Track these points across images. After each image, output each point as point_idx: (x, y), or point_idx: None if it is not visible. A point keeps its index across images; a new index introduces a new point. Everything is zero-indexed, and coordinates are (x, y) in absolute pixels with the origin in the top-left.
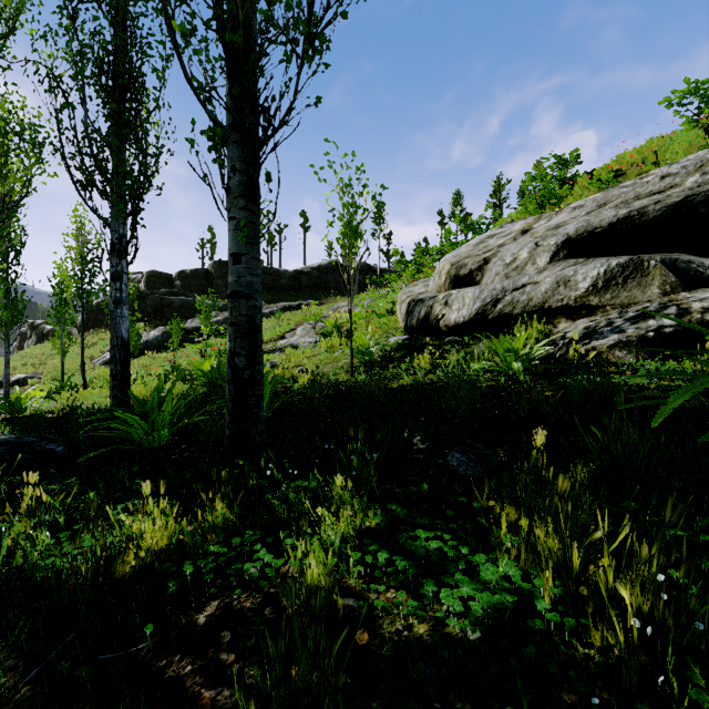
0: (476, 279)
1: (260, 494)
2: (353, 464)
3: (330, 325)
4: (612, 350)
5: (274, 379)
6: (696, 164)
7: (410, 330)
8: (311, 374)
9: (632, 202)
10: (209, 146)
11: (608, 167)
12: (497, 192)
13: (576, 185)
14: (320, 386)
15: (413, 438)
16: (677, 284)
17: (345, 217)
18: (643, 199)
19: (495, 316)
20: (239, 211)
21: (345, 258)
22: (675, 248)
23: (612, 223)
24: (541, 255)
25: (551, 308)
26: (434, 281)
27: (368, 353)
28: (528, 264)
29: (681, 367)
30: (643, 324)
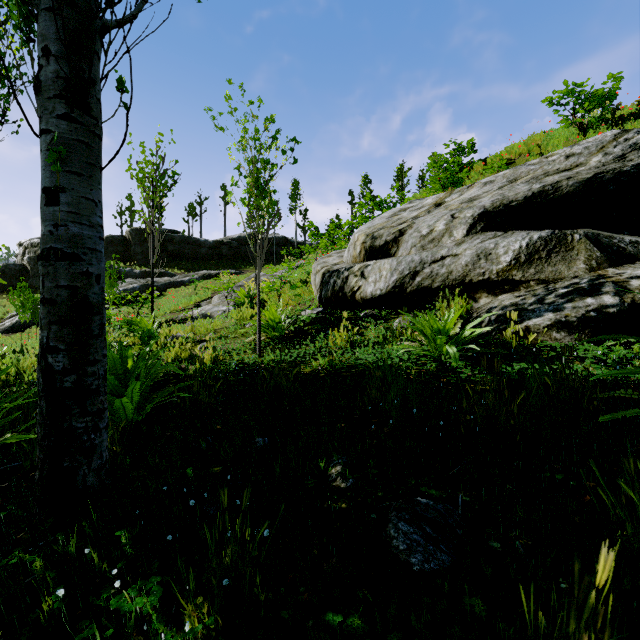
0: (392, 251)
1: (56, 618)
2: (226, 563)
3: (243, 295)
4: (548, 331)
5: (153, 367)
6: (597, 145)
7: (325, 302)
8: (199, 363)
9: (542, 177)
10: (16, 21)
11: (501, 155)
12: (400, 177)
13: (472, 171)
14: (218, 371)
15: (331, 467)
16: (602, 259)
17: (251, 174)
18: (553, 176)
19: (414, 289)
20: (57, 120)
21: (251, 221)
22: (586, 224)
23: (527, 196)
24: (457, 227)
25: (472, 282)
26: (349, 252)
27: (279, 328)
28: (445, 236)
29: (637, 354)
30: (580, 302)
